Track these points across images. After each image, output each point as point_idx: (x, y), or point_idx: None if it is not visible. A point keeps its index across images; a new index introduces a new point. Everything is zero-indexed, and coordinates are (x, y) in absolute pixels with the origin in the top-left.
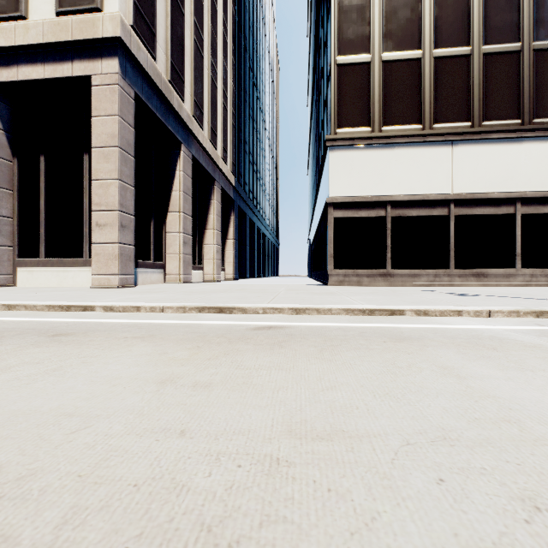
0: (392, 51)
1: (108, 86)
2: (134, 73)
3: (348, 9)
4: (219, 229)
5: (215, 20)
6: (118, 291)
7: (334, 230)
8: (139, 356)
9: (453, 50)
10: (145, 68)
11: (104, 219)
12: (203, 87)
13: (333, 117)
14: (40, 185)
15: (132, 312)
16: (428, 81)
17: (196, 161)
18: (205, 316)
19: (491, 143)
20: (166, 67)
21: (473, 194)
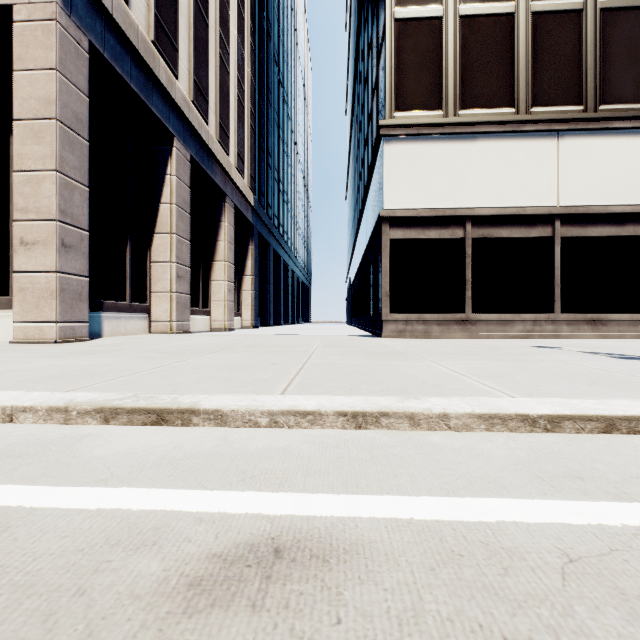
0: (473, 2)
1: (39, 23)
2: (89, 12)
3: None
4: (232, 260)
5: None
6: (38, 350)
7: (390, 258)
8: None
9: (558, 2)
10: (107, 7)
11: (34, 234)
12: (208, 66)
13: (389, 95)
14: None
15: None
16: (524, 46)
17: (198, 166)
18: (103, 443)
19: (613, 135)
20: (148, 20)
21: (588, 207)
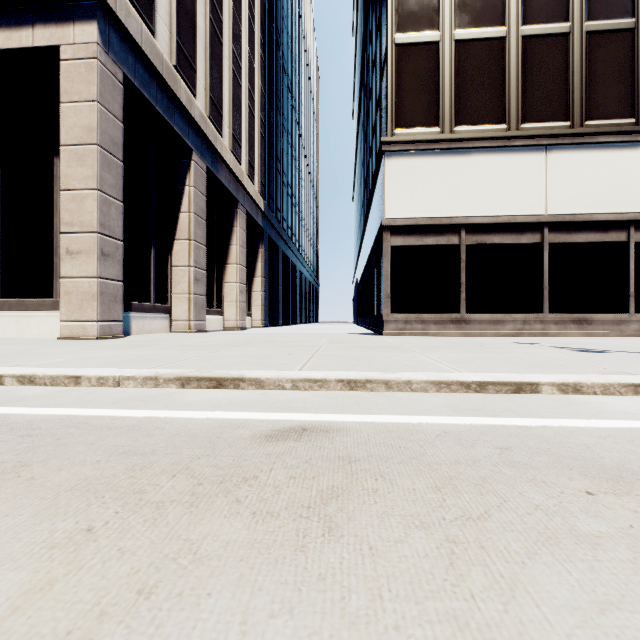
0: (468, 28)
1: (83, 61)
2: (123, 47)
3: None
4: (244, 263)
5: None
6: (89, 345)
7: (391, 263)
8: None
9: (547, 26)
10: (138, 41)
11: (78, 244)
12: (222, 82)
13: (390, 114)
14: None
15: (66, 385)
16: (514, 67)
17: (213, 176)
18: (188, 396)
19: (597, 149)
20: (170, 47)
21: (574, 216)
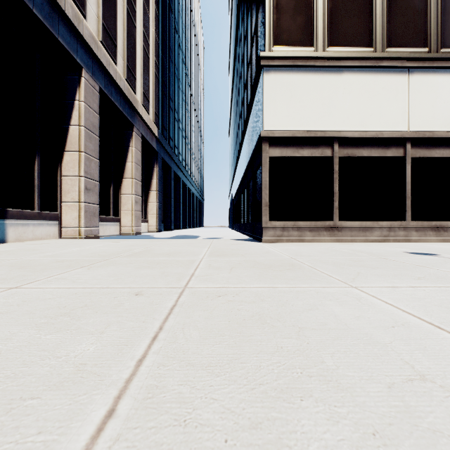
0: None
1: None
2: None
3: None
4: (139, 178)
5: None
6: None
7: (269, 173)
8: None
9: None
10: None
11: None
12: (116, 16)
13: (268, 31)
14: None
15: None
16: None
17: (107, 97)
18: None
19: None
20: None
21: (433, 132)
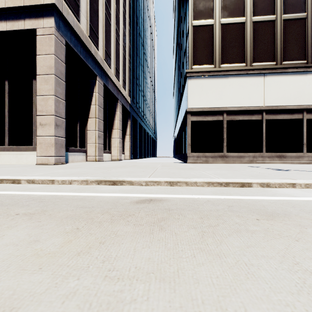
0: (227, 18)
1: (47, 36)
2: (65, 28)
3: None
4: (121, 129)
5: (118, 3)
6: (51, 167)
7: (191, 129)
8: (2, 248)
9: (264, 17)
10: (72, 26)
11: (45, 121)
12: (110, 43)
13: (190, 58)
14: (5, 99)
15: (48, 184)
16: (249, 36)
17: (106, 87)
18: (101, 188)
19: (288, 75)
20: (87, 27)
21: (277, 106)
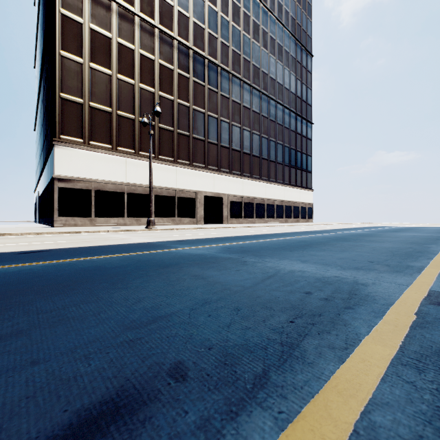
0: (96, 103)
1: None
2: None
3: (69, 69)
4: None
5: None
6: None
7: (59, 194)
8: None
9: (127, 114)
10: None
11: None
12: None
13: (58, 128)
14: None
15: None
16: (115, 125)
17: None
18: None
19: (143, 162)
20: None
21: (135, 184)
